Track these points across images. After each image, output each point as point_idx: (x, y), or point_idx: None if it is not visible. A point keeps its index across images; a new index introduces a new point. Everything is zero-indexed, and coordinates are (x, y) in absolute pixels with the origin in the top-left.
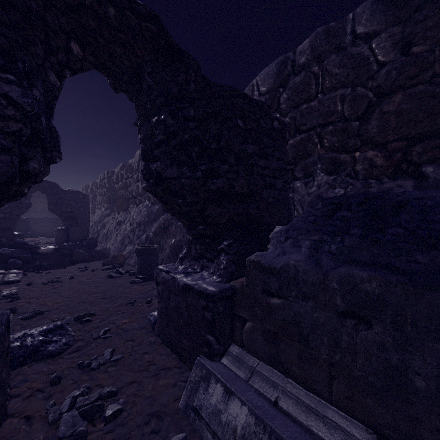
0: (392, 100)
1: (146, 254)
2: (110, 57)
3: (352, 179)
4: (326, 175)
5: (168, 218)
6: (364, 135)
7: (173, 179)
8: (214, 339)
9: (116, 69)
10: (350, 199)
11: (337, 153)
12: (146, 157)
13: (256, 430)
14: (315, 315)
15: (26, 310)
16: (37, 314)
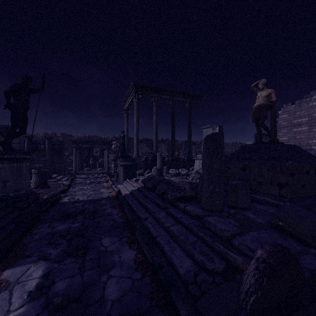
0: None
1: None
2: None
3: None
4: None
5: None
6: None
7: None
8: None
9: None
10: None
11: None
12: None
13: None
14: None
15: None
16: None
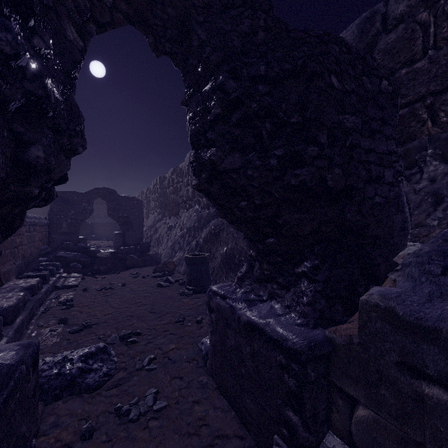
0: None
1: (196, 263)
2: (148, 3)
3: None
4: (442, 164)
5: (219, 224)
6: None
7: (234, 171)
8: (299, 422)
9: (157, 22)
10: None
11: None
12: (196, 143)
13: None
14: None
15: (76, 321)
16: (85, 327)
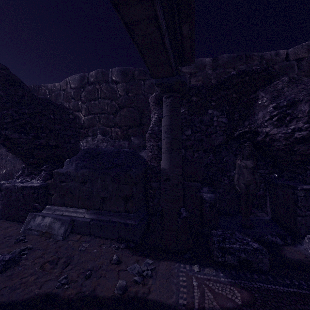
0: (123, 110)
1: None
2: None
3: (111, 139)
4: (101, 136)
5: None
6: (114, 122)
7: (16, 139)
8: (38, 204)
9: None
10: (89, 150)
11: (106, 127)
12: None
13: (53, 221)
14: (75, 184)
15: None
16: None
